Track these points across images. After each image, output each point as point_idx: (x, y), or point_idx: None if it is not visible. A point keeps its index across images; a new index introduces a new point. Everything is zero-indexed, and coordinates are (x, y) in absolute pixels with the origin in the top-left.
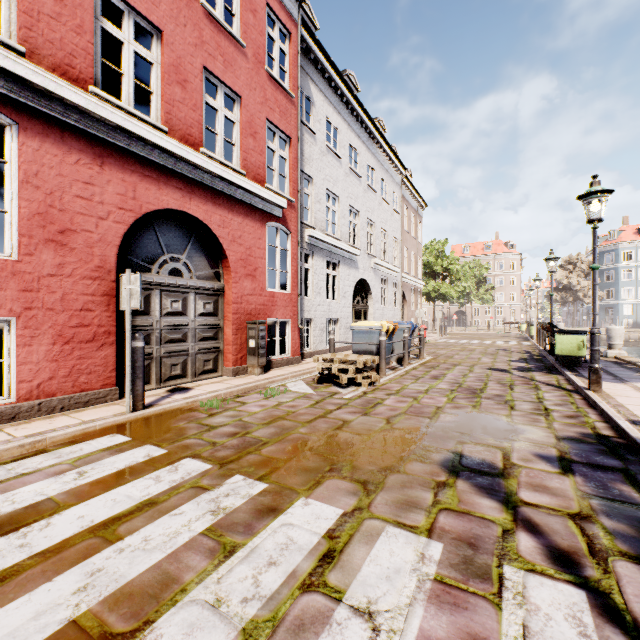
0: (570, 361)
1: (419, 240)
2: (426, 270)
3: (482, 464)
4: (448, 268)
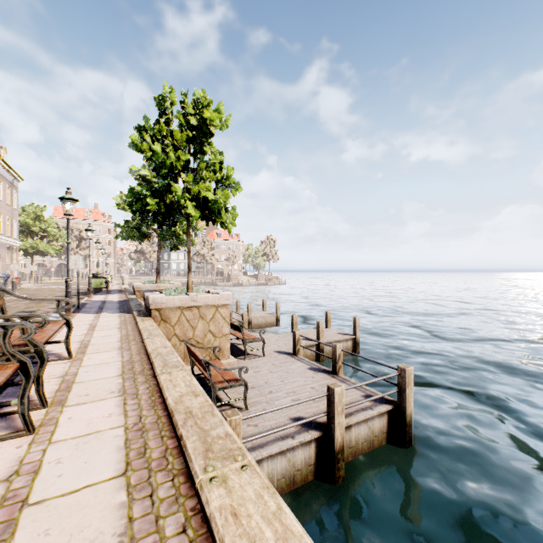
0: (98, 290)
1: (15, 206)
2: (24, 228)
3: (30, 311)
4: (47, 230)
